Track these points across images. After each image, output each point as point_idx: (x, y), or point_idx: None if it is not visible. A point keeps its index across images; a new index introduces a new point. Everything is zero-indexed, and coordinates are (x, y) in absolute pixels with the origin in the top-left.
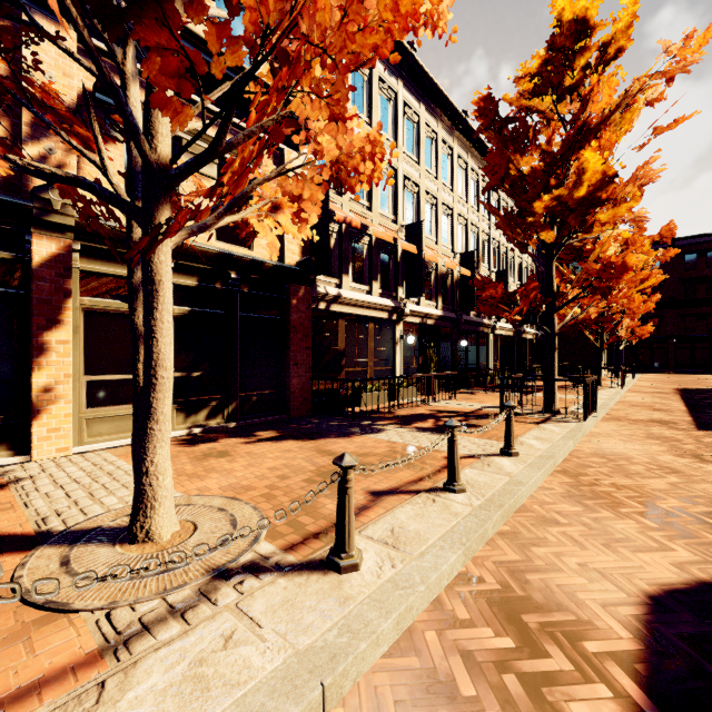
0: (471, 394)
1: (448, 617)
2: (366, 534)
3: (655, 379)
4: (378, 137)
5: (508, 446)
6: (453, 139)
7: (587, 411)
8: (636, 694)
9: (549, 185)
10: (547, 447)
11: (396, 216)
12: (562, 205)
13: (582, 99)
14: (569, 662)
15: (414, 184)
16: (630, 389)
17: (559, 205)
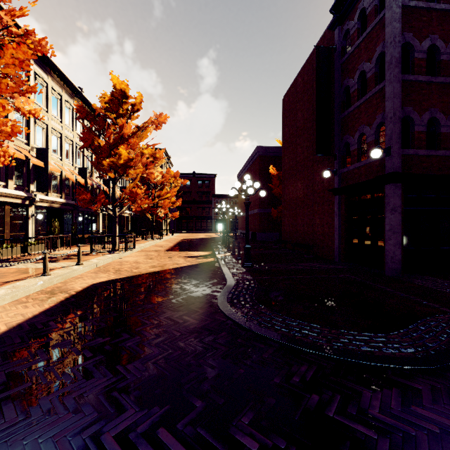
0: (82, 246)
1: (31, 296)
2: (1, 288)
3: (182, 236)
4: (7, 150)
5: (79, 261)
6: (73, 101)
7: (127, 248)
8: (74, 293)
9: (112, 153)
10: (99, 261)
11: (29, 141)
12: (115, 164)
13: (120, 127)
14: (62, 294)
15: (43, 122)
16: (165, 240)
17: (114, 164)
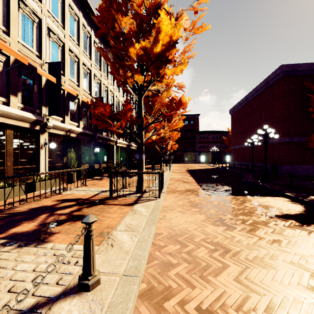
0: (99, 180)
1: None
2: None
3: (178, 166)
4: None
5: (87, 275)
6: (91, 29)
7: (160, 190)
8: None
9: None
10: (135, 245)
11: (40, 53)
12: (147, 55)
13: None
14: None
15: (59, 39)
16: (172, 171)
17: (145, 55)
